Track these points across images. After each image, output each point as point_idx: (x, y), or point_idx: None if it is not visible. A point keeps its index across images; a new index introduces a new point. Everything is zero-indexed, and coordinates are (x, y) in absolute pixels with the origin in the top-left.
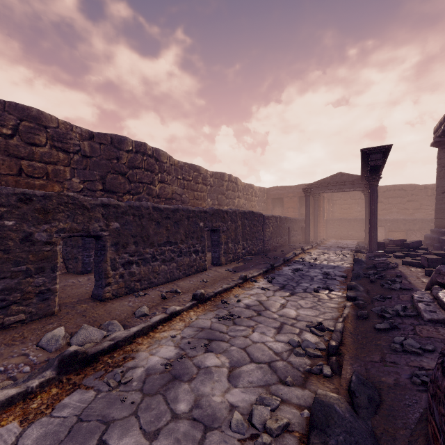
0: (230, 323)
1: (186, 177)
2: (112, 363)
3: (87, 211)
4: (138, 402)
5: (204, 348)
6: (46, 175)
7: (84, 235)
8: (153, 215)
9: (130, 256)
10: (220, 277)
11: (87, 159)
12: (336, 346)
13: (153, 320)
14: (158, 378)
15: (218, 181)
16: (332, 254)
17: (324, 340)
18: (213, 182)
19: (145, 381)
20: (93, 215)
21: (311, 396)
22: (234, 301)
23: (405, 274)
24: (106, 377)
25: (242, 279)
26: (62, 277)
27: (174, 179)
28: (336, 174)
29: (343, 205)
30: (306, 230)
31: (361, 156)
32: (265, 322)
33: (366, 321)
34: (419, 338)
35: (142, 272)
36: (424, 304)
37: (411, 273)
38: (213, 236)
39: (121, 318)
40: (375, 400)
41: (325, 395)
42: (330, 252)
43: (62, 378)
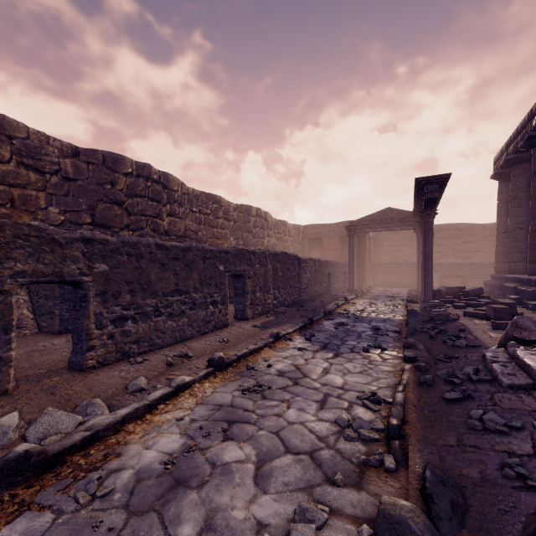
0: (258, 397)
1: (203, 210)
2: (87, 465)
3: (60, 248)
4: (119, 527)
5: (222, 434)
6: (10, 202)
7: (55, 281)
8: (156, 255)
9: (123, 310)
10: (246, 334)
11: (70, 183)
12: (399, 426)
13: (151, 398)
14: (153, 485)
15: (244, 216)
16: (380, 305)
17: (381, 416)
18: (237, 217)
19: (134, 491)
20: (69, 253)
21: (371, 502)
22: (263, 366)
23: (469, 328)
24: (74, 489)
25: (273, 338)
26: (31, 339)
27: (187, 211)
28: (384, 210)
29: (391, 247)
30: (349, 276)
31: (414, 187)
32: (303, 395)
33: (431, 389)
34: (501, 410)
35: (140, 331)
36: (500, 365)
37: (476, 326)
38: (237, 283)
39: (107, 394)
40: (459, 506)
41: (392, 504)
42: (378, 302)
43: (3, 495)
